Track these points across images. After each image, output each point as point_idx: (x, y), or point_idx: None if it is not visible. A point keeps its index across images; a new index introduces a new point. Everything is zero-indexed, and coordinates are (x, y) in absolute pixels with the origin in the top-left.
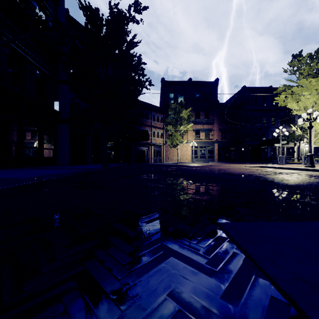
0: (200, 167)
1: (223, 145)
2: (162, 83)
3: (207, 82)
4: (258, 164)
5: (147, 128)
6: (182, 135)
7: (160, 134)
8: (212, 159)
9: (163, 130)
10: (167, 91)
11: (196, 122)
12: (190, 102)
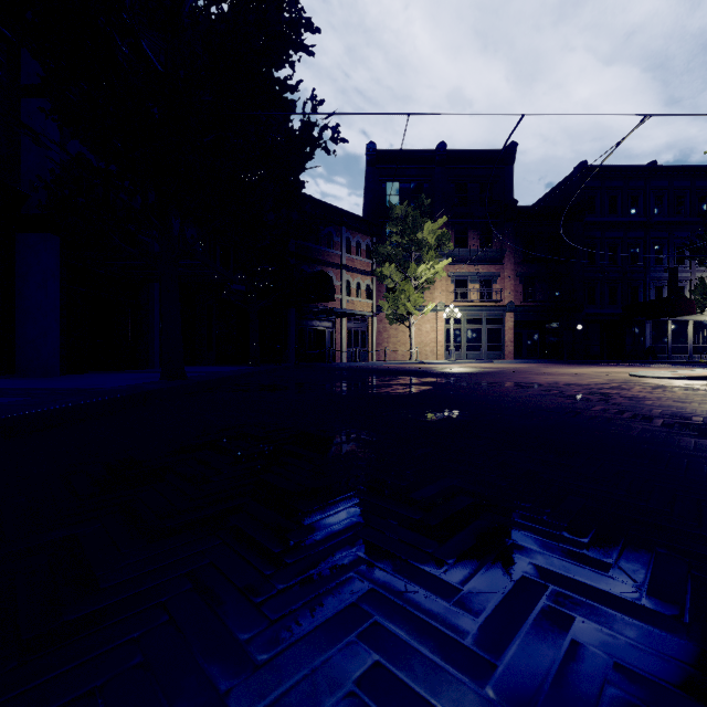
0: (498, 380)
1: (527, 316)
2: (370, 158)
3: (485, 153)
4: (645, 368)
5: (331, 271)
6: (422, 291)
7: (363, 288)
8: (499, 352)
9: (371, 279)
10: (381, 179)
11: (458, 256)
12: (442, 207)
